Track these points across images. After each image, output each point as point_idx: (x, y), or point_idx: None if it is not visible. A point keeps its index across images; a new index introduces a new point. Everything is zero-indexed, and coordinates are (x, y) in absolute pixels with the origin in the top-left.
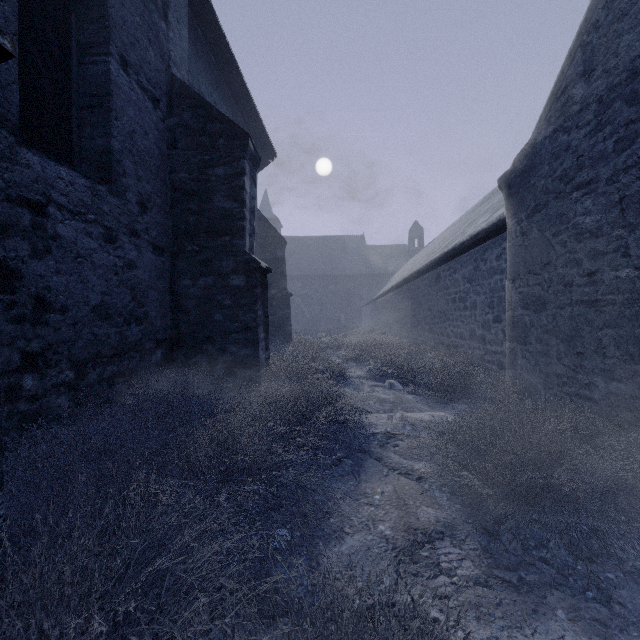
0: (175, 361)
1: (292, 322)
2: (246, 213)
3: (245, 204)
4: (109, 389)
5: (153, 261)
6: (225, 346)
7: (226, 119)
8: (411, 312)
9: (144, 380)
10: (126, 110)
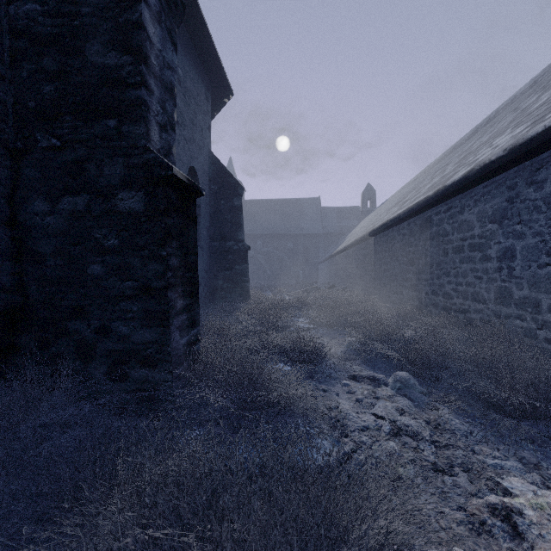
0: (19, 351)
1: (254, 277)
2: (149, 79)
3: (145, 60)
4: None
5: None
6: (108, 324)
7: None
8: (381, 267)
9: None
10: None
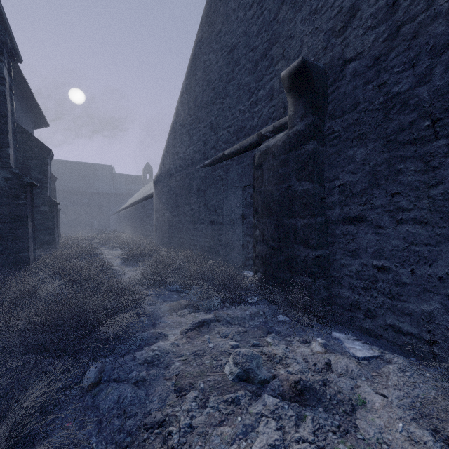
0: None
1: None
2: (48, 180)
3: (48, 177)
4: None
5: None
6: (38, 236)
7: (39, 141)
8: (135, 221)
9: None
10: None
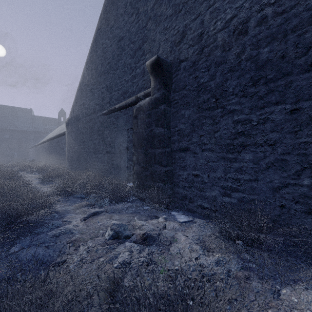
0: None
1: None
2: None
3: None
4: None
5: None
6: None
7: None
8: (51, 152)
9: None
10: None
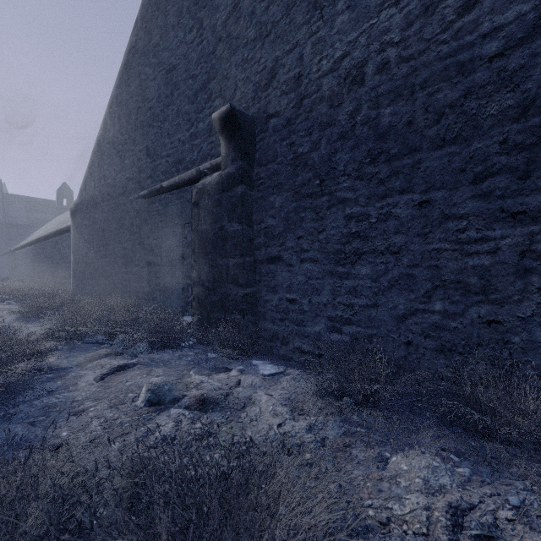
0: None
1: None
2: None
3: None
4: None
5: None
6: None
7: None
8: (42, 263)
9: None
10: None
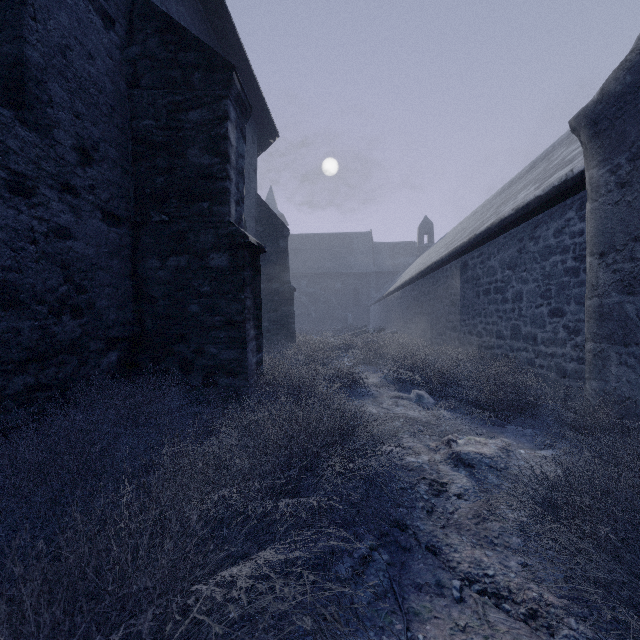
0: (138, 366)
1: (298, 321)
2: (231, 172)
3: (229, 159)
4: (18, 410)
5: (103, 232)
6: (203, 347)
7: (203, 46)
8: (428, 309)
9: (75, 396)
10: (54, 13)
